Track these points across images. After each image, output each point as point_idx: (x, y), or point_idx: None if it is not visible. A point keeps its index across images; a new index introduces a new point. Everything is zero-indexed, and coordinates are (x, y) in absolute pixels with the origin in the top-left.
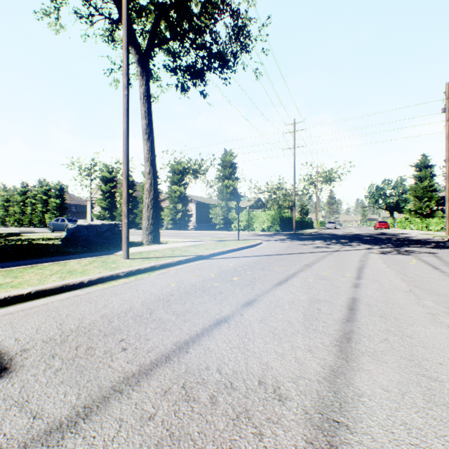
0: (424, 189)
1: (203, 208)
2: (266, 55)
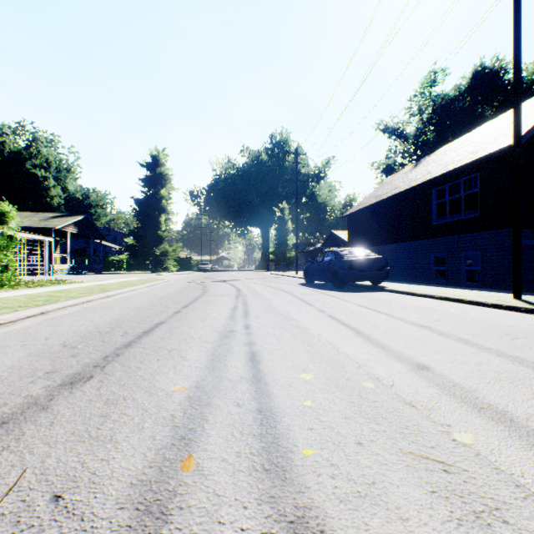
0: None
1: None
2: None
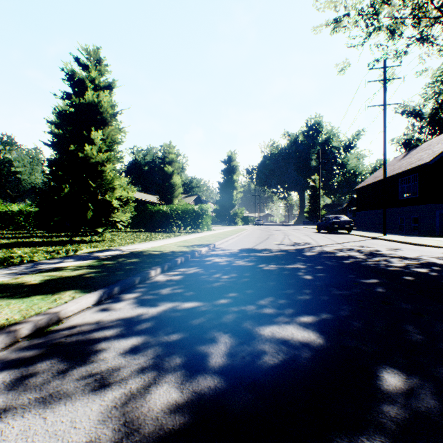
0: None
1: None
2: None
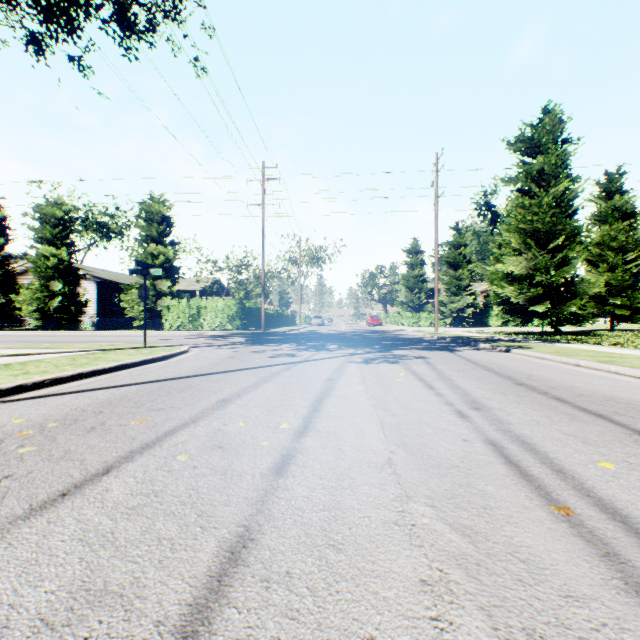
0: (415, 279)
1: (114, 291)
2: (211, 38)
